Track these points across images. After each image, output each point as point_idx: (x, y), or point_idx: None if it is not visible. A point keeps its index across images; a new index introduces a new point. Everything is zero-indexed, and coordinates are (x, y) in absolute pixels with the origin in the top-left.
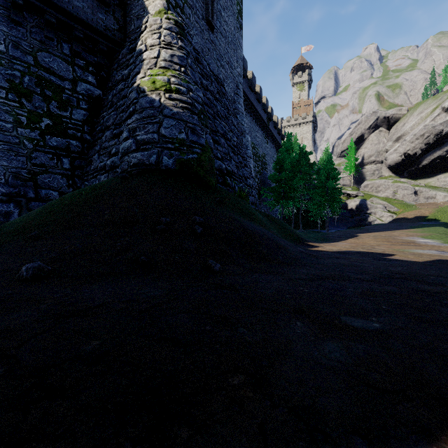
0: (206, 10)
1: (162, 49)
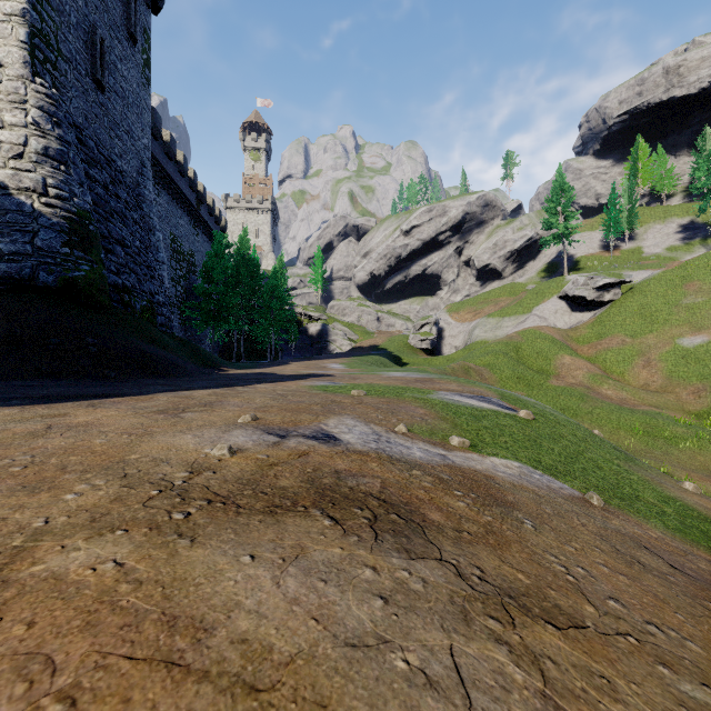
0: (92, 64)
1: (31, 135)
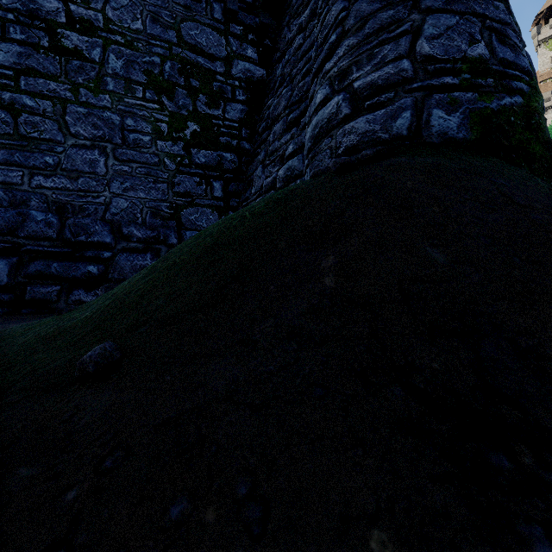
0: None
1: None
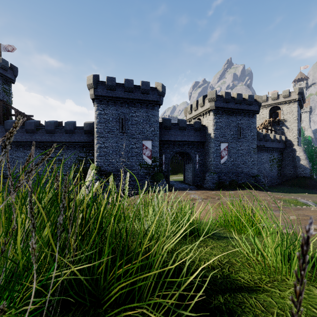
0: (299, 135)
1: (303, 156)
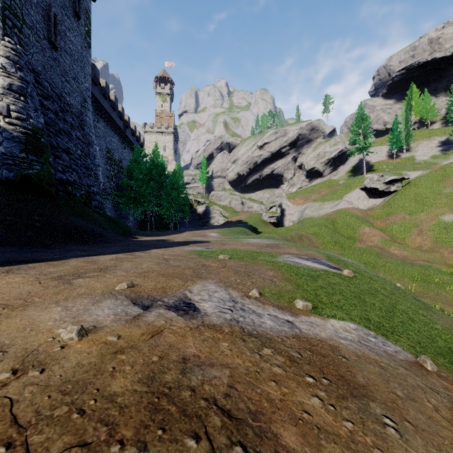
0: (48, 31)
1: None
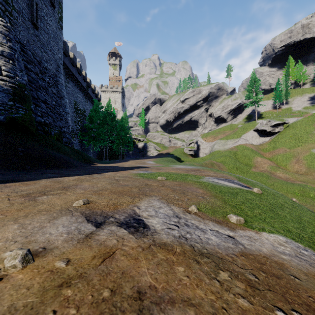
0: (31, 15)
1: None
